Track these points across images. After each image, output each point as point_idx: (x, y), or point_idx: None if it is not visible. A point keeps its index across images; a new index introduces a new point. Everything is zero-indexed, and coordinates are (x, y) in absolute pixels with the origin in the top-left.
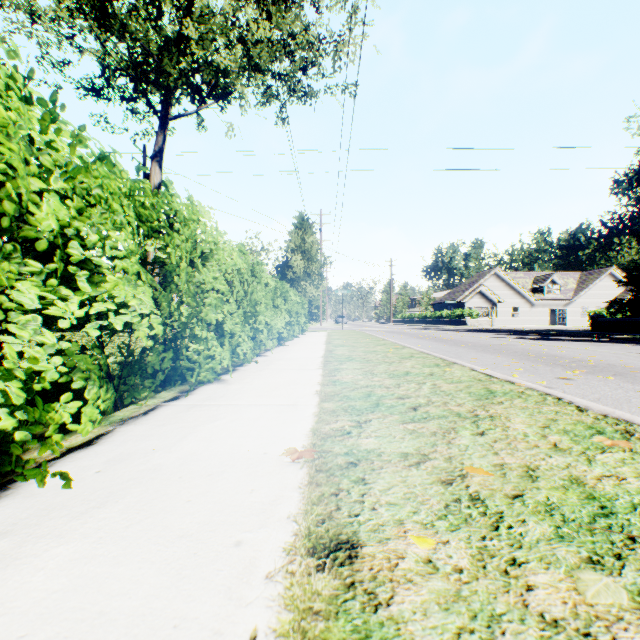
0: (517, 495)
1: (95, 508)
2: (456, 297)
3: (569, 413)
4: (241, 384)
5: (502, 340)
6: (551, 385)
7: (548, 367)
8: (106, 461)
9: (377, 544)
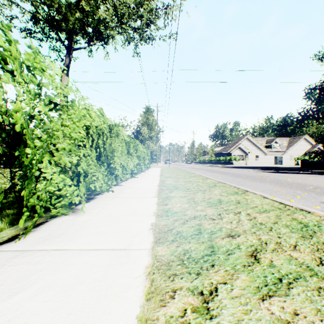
0: None
1: None
2: (227, 150)
3: None
4: (89, 215)
5: (258, 173)
6: None
7: (305, 192)
8: None
9: None
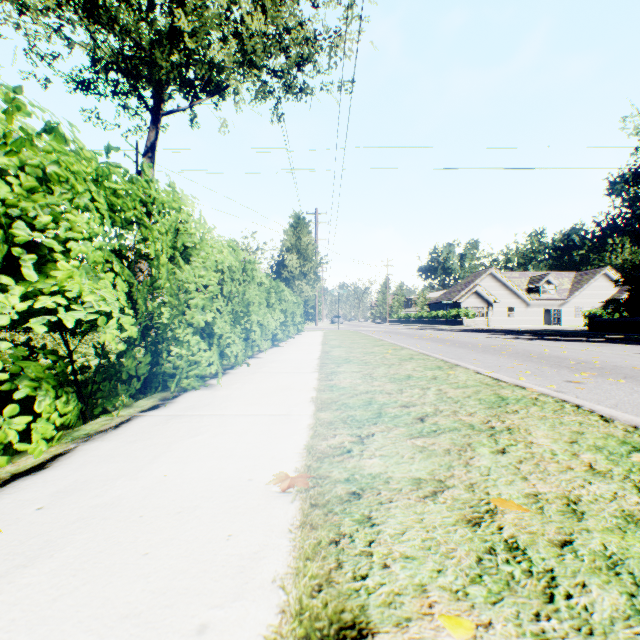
0: (565, 542)
1: (19, 567)
2: (452, 297)
3: (594, 424)
4: (230, 390)
5: (501, 340)
6: (561, 389)
7: (554, 369)
8: (54, 492)
9: (394, 630)
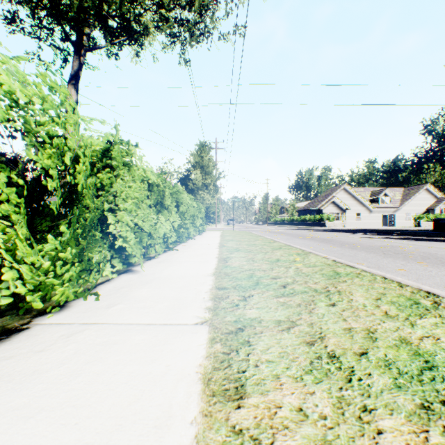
0: None
1: None
2: (315, 205)
3: None
4: None
5: (378, 240)
6: None
7: None
8: None
9: None
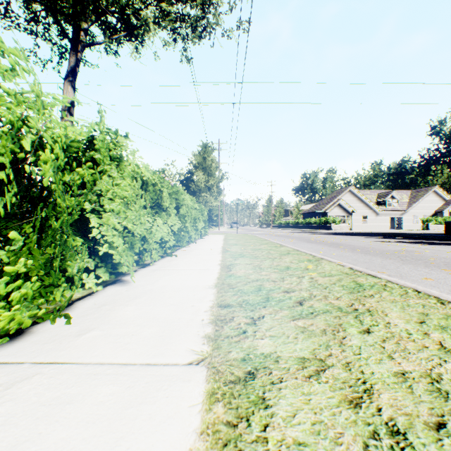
0: None
1: None
2: (321, 208)
3: None
4: None
5: (390, 244)
6: None
7: None
8: None
9: None
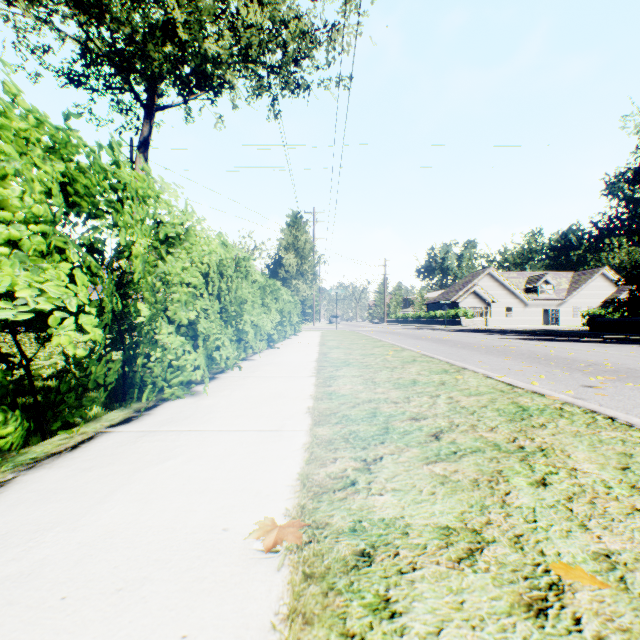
0: None
1: None
2: (450, 297)
3: None
4: (216, 398)
5: (502, 341)
6: (581, 395)
7: (566, 372)
8: None
9: None
